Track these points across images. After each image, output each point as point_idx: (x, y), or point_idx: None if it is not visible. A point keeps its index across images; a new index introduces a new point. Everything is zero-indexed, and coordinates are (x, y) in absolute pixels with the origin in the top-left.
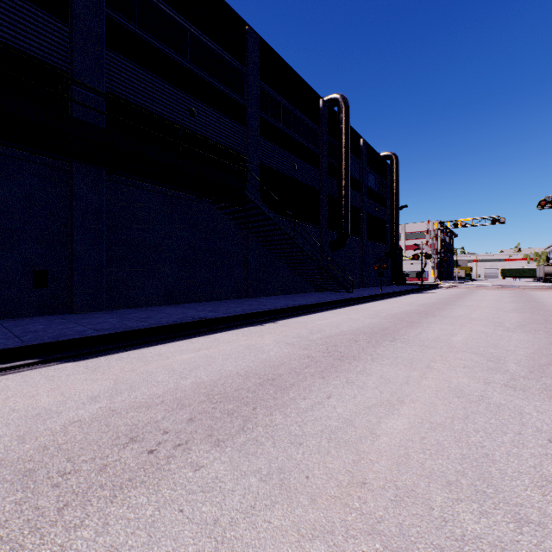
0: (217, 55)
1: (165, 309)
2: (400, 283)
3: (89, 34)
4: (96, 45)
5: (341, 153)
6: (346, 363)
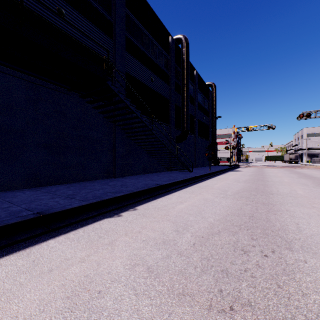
0: None
1: (20, 194)
2: (216, 164)
3: None
4: None
5: (183, 75)
6: None
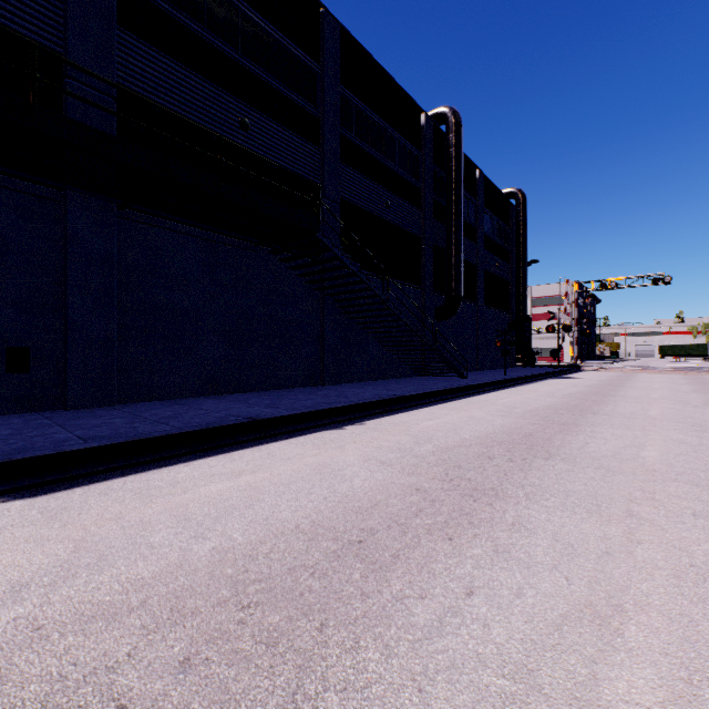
0: (280, 47)
1: (203, 402)
2: (528, 364)
3: (92, 4)
4: (102, 21)
5: (450, 187)
6: (484, 505)
